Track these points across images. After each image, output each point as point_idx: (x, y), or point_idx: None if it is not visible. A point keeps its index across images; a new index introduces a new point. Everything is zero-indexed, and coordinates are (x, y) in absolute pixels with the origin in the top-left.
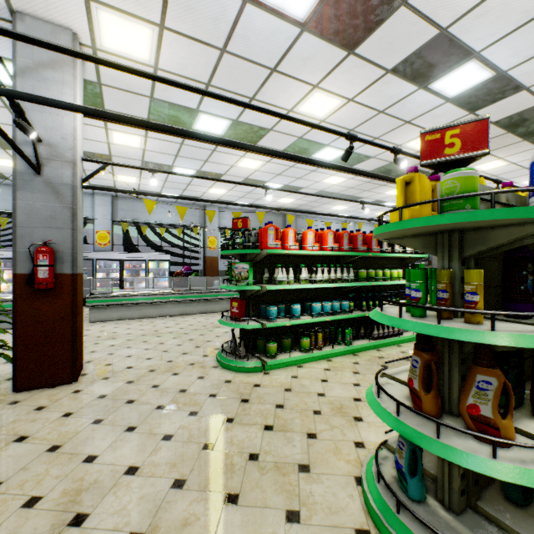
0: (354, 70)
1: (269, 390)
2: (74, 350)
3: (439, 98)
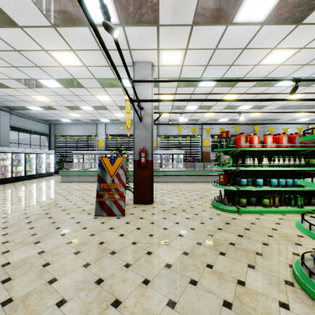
0: (302, 32)
1: (241, 222)
2: (152, 191)
3: None
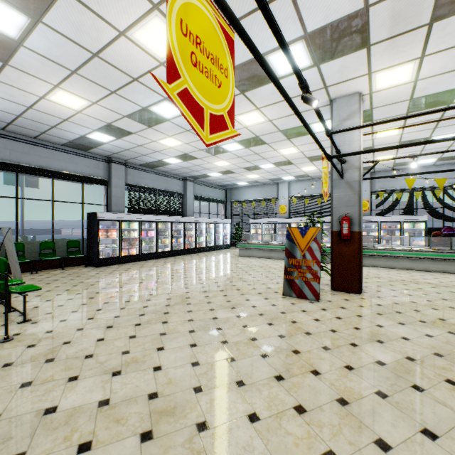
0: None
1: None
2: (359, 276)
3: None
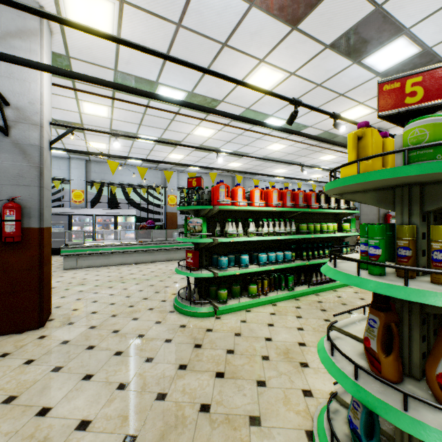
0: (296, 45)
1: (221, 335)
2: (41, 298)
3: (370, 73)
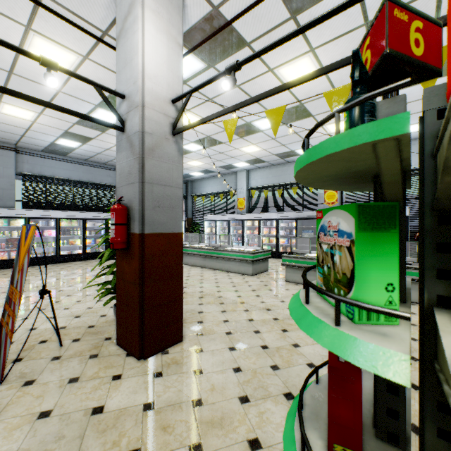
0: None
1: None
2: (143, 322)
3: None
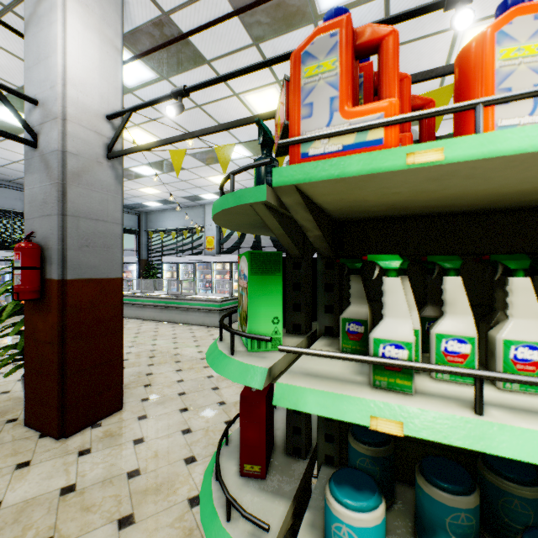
0: None
1: None
2: (65, 391)
3: None
